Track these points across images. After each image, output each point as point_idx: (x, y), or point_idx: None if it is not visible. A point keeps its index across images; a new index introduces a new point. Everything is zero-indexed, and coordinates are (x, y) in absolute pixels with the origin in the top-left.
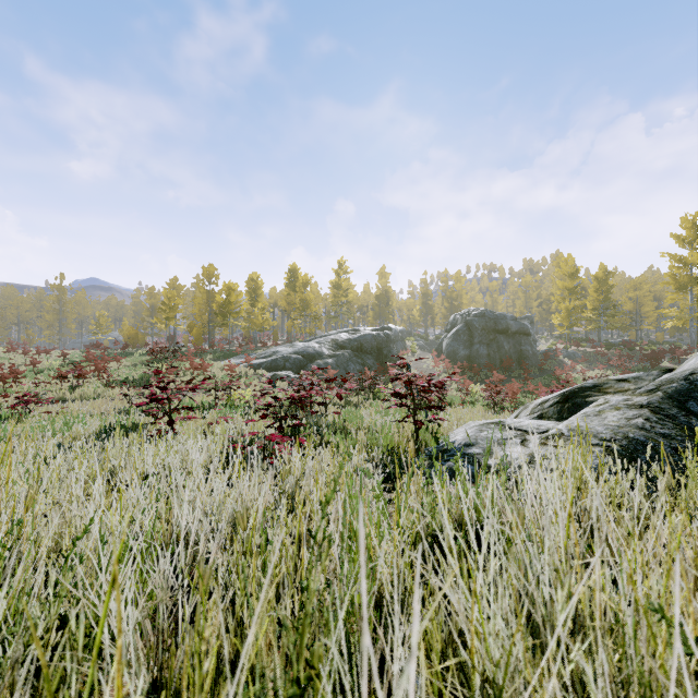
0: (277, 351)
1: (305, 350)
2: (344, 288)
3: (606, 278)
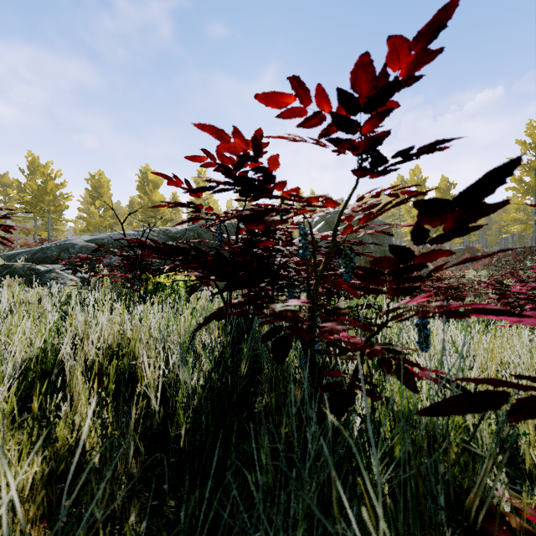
0: (66, 240)
1: (108, 237)
2: (203, 198)
3: (448, 189)
